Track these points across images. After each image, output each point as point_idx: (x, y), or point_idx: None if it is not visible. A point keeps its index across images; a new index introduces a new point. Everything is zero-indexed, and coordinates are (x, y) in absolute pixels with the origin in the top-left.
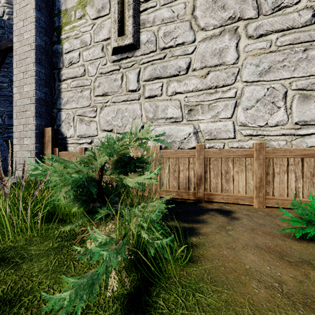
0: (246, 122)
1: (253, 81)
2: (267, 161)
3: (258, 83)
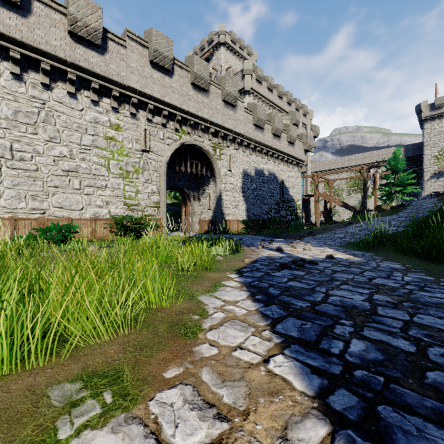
0: (6, 206)
1: (10, 188)
2: (16, 224)
3: (12, 189)
